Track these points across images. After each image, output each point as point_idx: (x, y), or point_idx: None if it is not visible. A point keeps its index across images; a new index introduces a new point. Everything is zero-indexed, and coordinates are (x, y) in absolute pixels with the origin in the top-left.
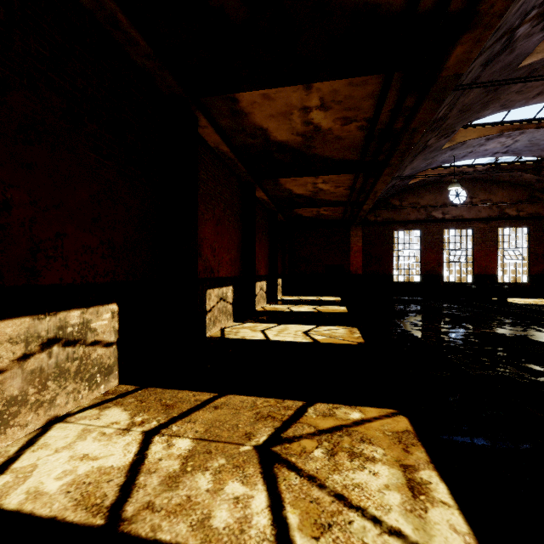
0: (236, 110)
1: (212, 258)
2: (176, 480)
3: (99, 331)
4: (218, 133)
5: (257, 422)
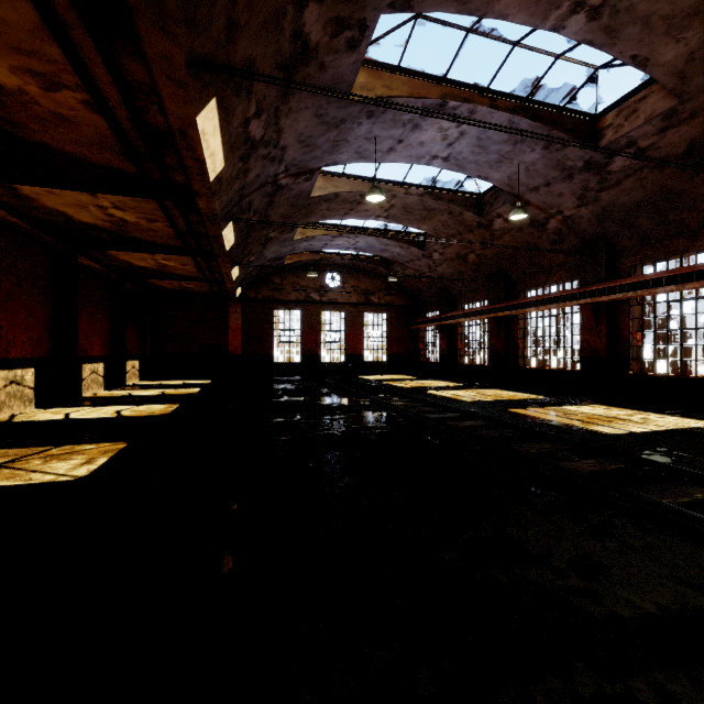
0: (19, 195)
1: None
2: None
3: None
4: None
5: None
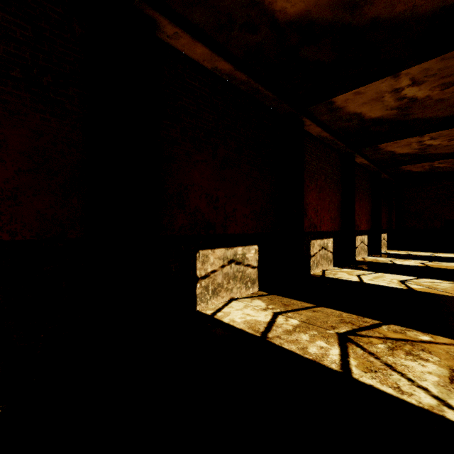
0: (333, 108)
1: (315, 217)
2: (290, 332)
3: (249, 259)
4: (319, 126)
5: (340, 323)
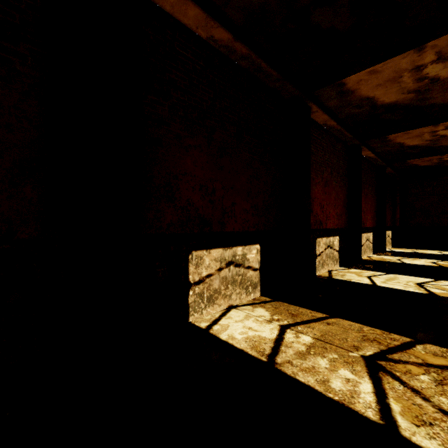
0: (343, 91)
1: (321, 213)
2: (304, 355)
3: (250, 260)
4: (326, 113)
5: (363, 341)
